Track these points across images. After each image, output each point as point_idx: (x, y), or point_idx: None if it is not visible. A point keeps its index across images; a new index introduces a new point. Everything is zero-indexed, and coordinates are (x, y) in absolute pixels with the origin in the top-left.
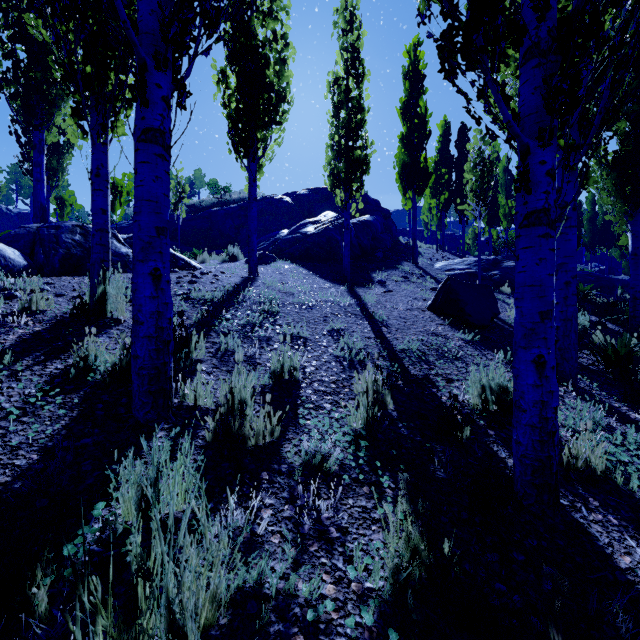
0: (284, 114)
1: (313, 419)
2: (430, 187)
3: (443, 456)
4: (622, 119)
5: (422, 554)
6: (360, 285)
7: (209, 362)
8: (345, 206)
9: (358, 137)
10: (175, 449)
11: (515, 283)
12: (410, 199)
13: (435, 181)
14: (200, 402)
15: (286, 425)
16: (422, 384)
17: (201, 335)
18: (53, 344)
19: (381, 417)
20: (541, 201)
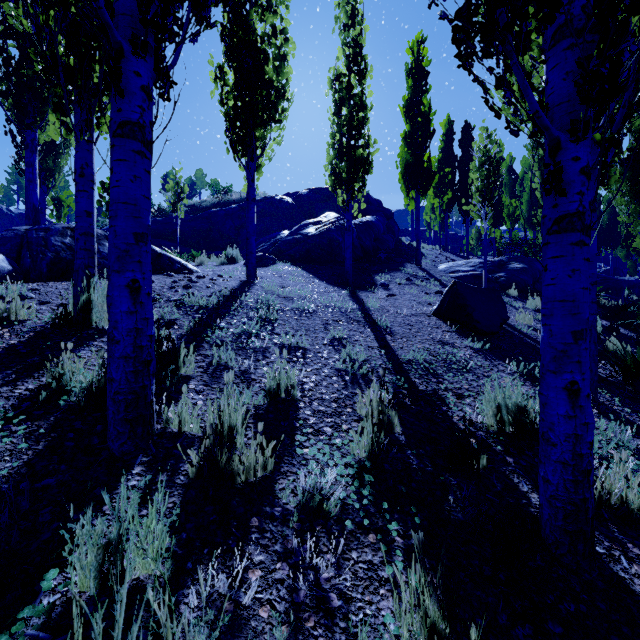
0: (284, 112)
1: (311, 448)
2: (433, 187)
3: (458, 491)
4: (637, 115)
5: (442, 635)
6: (362, 288)
7: (199, 378)
8: (347, 207)
9: (360, 135)
10: (152, 489)
11: (542, 297)
12: (413, 199)
13: (438, 181)
14: (185, 428)
15: (281, 455)
16: (431, 401)
17: (190, 349)
18: (28, 360)
19: (387, 442)
20: (574, 203)
